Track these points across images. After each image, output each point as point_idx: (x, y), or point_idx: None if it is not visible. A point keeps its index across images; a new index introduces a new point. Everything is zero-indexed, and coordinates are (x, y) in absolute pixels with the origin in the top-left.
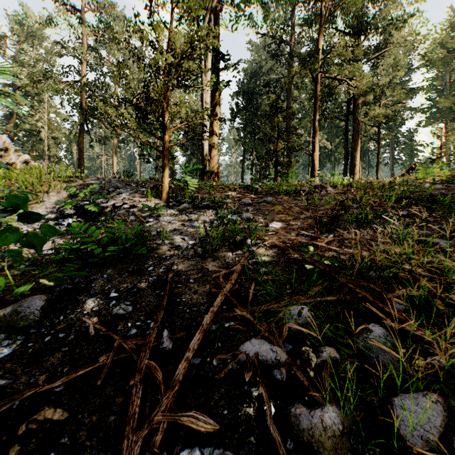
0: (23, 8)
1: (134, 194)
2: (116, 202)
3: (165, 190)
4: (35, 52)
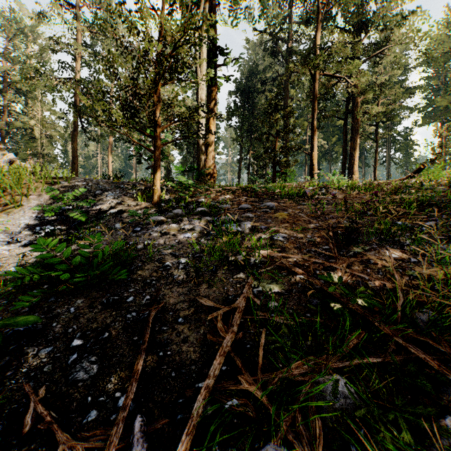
0: (17, 5)
1: (123, 197)
2: (102, 206)
3: (156, 193)
4: (29, 49)
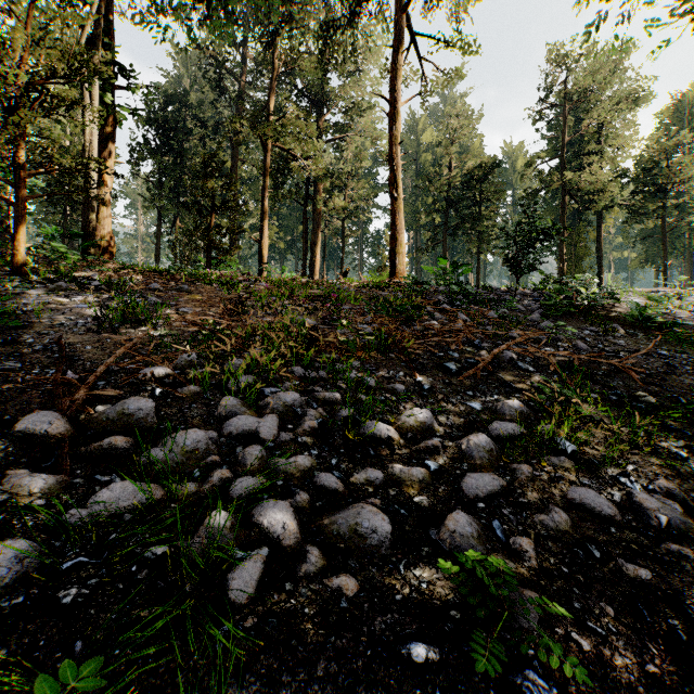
0: None
1: None
2: None
3: (21, 260)
4: None
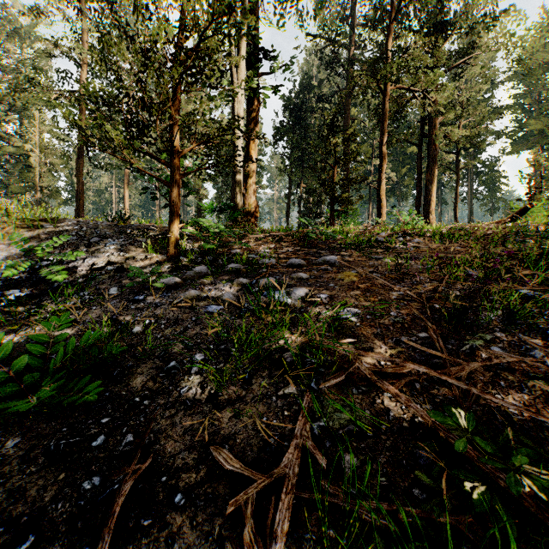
0: None
1: (129, 247)
2: (97, 260)
3: (173, 242)
4: (25, 55)
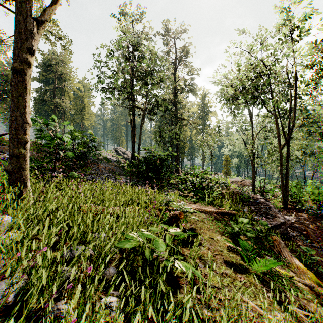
0: None
1: None
2: None
3: None
4: None
